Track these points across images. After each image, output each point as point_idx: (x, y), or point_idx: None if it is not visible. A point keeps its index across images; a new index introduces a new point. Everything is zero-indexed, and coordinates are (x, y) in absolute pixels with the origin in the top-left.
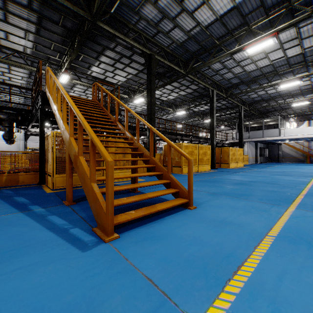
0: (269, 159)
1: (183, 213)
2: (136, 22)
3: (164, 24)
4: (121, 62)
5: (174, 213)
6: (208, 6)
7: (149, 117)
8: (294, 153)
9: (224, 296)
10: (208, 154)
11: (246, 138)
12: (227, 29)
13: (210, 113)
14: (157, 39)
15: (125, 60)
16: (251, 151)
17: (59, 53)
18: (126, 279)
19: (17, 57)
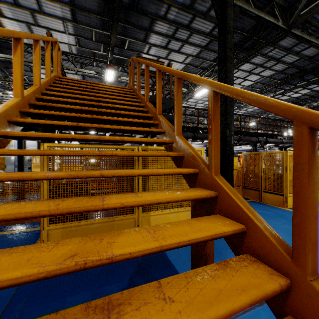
0: None
1: None
2: None
3: None
4: (176, 38)
5: None
6: None
7: (223, 107)
8: None
9: None
10: None
11: None
12: None
13: None
14: None
15: (183, 33)
16: None
17: (103, 43)
18: None
19: (67, 61)
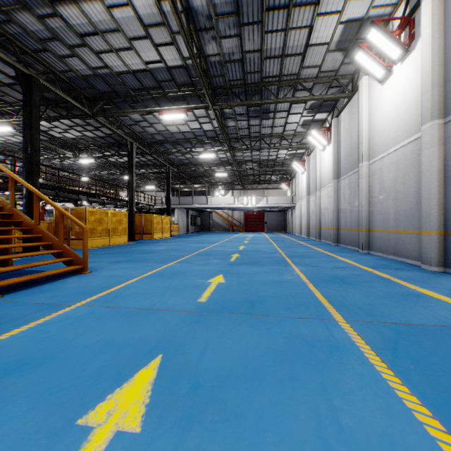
0: (201, 228)
1: (76, 277)
2: (3, 22)
3: (56, 46)
4: None
5: (67, 278)
6: (118, 56)
7: (29, 167)
8: (222, 222)
9: (93, 297)
10: (125, 223)
11: (177, 203)
12: (142, 85)
13: (128, 171)
14: (44, 57)
15: None
16: (182, 219)
17: None
18: (22, 307)
19: None
